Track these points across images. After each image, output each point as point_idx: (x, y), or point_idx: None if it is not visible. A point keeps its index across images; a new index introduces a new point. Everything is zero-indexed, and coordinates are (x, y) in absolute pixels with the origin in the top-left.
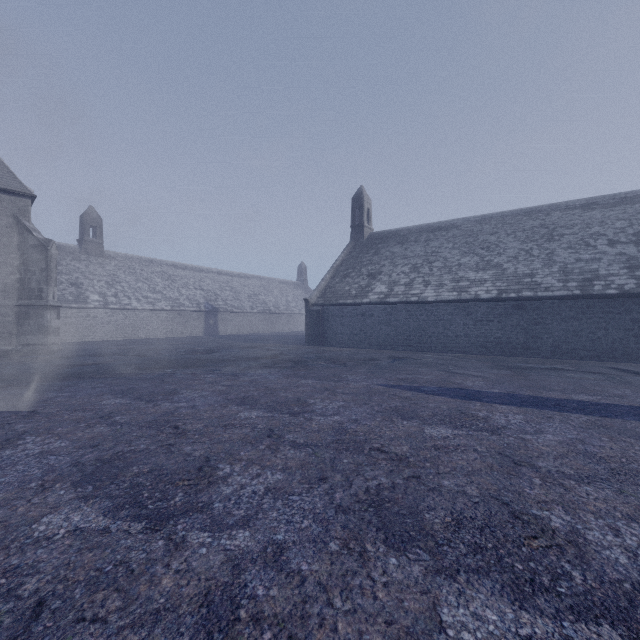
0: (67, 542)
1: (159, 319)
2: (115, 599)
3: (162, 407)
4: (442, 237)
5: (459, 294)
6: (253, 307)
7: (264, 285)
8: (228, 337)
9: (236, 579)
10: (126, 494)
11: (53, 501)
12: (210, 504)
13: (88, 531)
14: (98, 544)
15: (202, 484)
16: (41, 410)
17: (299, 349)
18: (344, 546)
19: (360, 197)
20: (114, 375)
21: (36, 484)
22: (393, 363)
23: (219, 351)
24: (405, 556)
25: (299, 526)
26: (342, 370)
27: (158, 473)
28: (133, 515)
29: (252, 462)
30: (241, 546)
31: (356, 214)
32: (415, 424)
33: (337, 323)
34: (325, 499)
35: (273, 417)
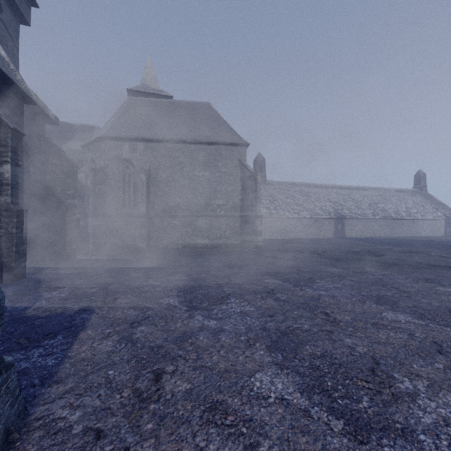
0: None
1: (302, 224)
2: None
3: None
4: None
5: None
6: (374, 214)
7: (381, 195)
8: (359, 240)
9: None
10: None
11: None
12: None
13: None
14: None
15: None
16: (332, 314)
17: None
18: None
19: None
20: (330, 273)
21: None
22: None
23: (383, 254)
24: None
25: None
26: None
27: None
28: None
29: None
30: None
31: None
32: None
33: None
34: None
35: None
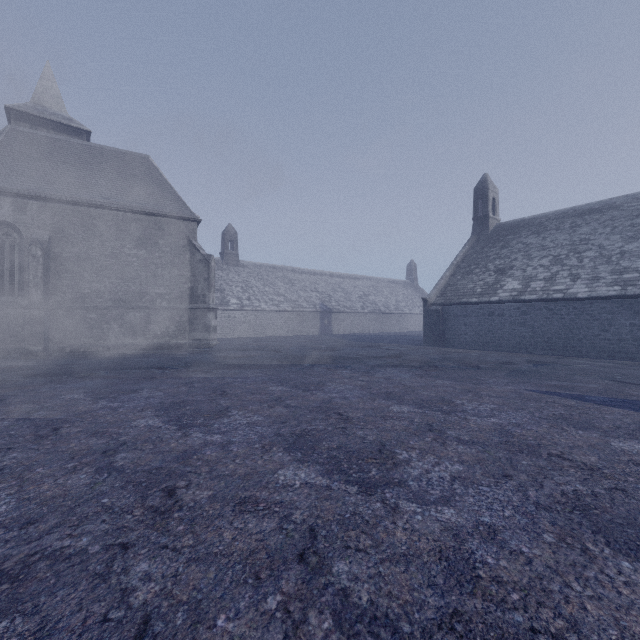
0: (305, 491)
1: (282, 319)
2: (365, 538)
3: (318, 396)
4: (594, 221)
5: (623, 288)
6: (363, 307)
7: (373, 285)
8: (342, 336)
9: (461, 545)
10: (329, 463)
11: (278, 460)
12: (405, 481)
13: (316, 486)
14: (329, 496)
15: (388, 464)
16: (229, 391)
17: (419, 349)
18: (560, 540)
19: (484, 186)
20: (265, 367)
21: (259, 446)
22: (536, 368)
23: (341, 349)
24: (639, 563)
25: (502, 514)
26: (477, 372)
27: (346, 450)
28: (344, 479)
29: (425, 451)
30: (452, 520)
31: (479, 205)
32: (595, 435)
33: (459, 323)
34: (518, 494)
35: (425, 413)
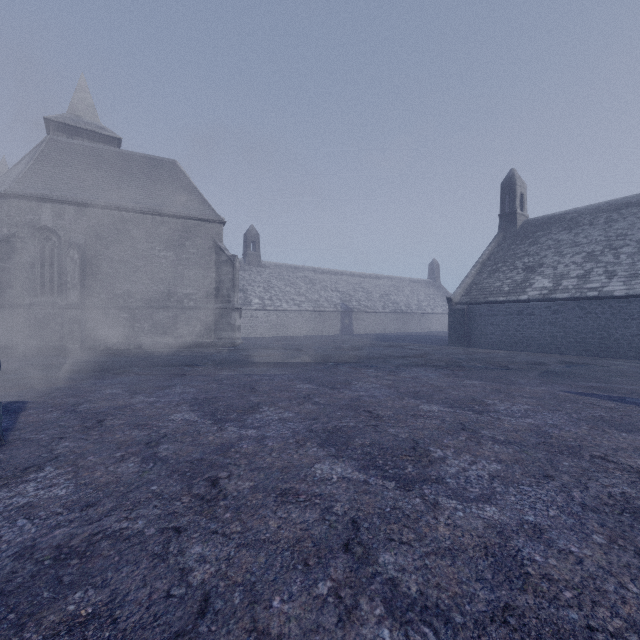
0: (343, 485)
1: (303, 319)
2: (408, 532)
3: (346, 394)
4: (632, 215)
5: None
6: (385, 307)
7: (394, 285)
8: (363, 336)
9: (506, 543)
10: (364, 458)
11: (313, 454)
12: (442, 478)
13: (353, 480)
14: (368, 491)
15: (424, 461)
16: (258, 388)
17: (443, 349)
18: (611, 541)
19: (511, 181)
20: (290, 365)
21: (293, 441)
22: (570, 369)
23: (363, 349)
24: None
25: (546, 513)
26: (507, 373)
27: (379, 446)
28: (380, 475)
29: (460, 450)
30: (494, 518)
31: (506, 201)
32: (639, 438)
33: (485, 323)
34: (562, 495)
35: (456, 413)
